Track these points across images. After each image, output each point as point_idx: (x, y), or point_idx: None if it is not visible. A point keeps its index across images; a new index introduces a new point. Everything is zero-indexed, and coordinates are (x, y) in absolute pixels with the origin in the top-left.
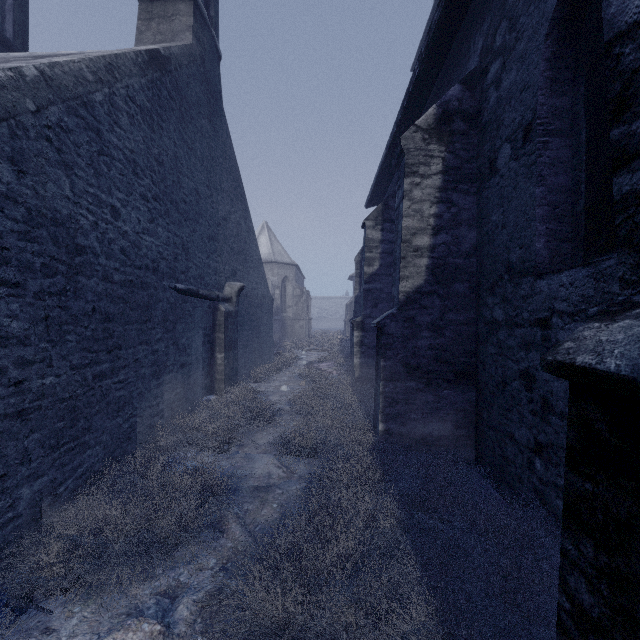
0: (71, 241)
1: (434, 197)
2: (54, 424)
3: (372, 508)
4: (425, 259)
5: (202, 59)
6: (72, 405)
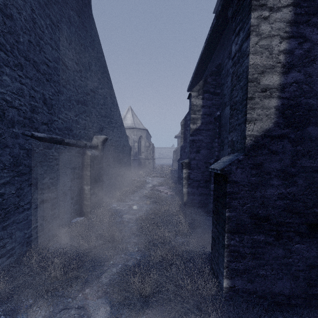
0: None
1: (284, 32)
2: None
3: None
4: (274, 99)
5: None
6: None
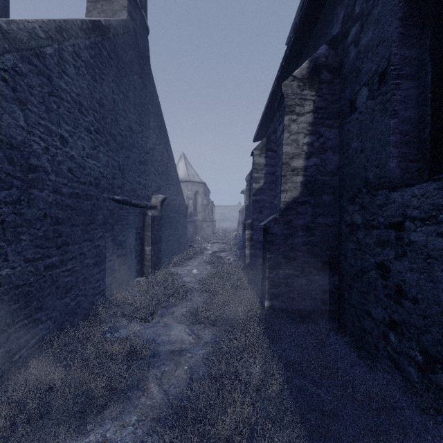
0: (25, 161)
1: (307, 130)
2: (10, 306)
3: (262, 373)
4: (300, 177)
5: (134, 31)
6: (26, 290)
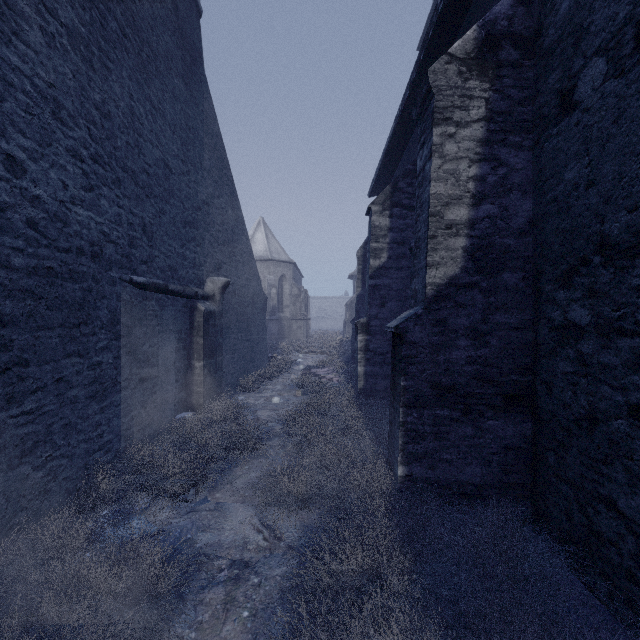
0: None
1: (474, 153)
2: None
3: None
4: (462, 239)
5: (174, 4)
6: None
